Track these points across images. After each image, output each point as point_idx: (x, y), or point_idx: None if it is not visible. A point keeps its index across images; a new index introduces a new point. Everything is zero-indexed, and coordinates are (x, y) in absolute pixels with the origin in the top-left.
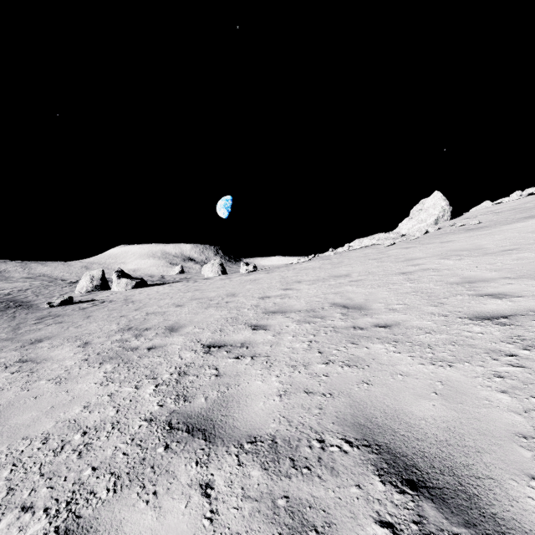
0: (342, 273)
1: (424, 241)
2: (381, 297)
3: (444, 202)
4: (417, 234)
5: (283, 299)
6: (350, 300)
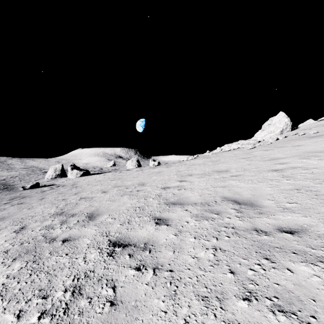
0: (222, 169)
1: (277, 145)
2: (267, 193)
3: (286, 119)
4: (270, 140)
5: (180, 190)
6: (238, 195)
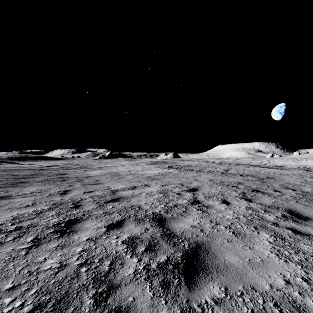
0: None
1: None
2: None
3: None
4: None
5: None
6: None
